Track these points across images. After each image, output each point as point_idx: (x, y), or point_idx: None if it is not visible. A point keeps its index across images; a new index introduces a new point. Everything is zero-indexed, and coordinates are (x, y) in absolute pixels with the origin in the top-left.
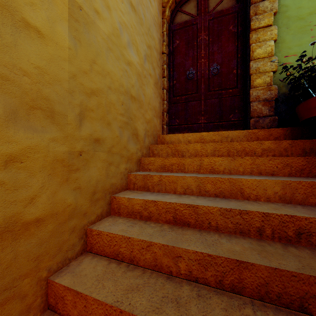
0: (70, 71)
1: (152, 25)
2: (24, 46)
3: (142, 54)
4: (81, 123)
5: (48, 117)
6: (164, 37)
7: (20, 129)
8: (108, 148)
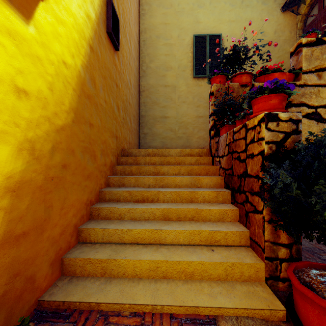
0: None
1: (283, 44)
2: None
3: (272, 64)
4: None
5: None
6: (297, 40)
7: None
8: None
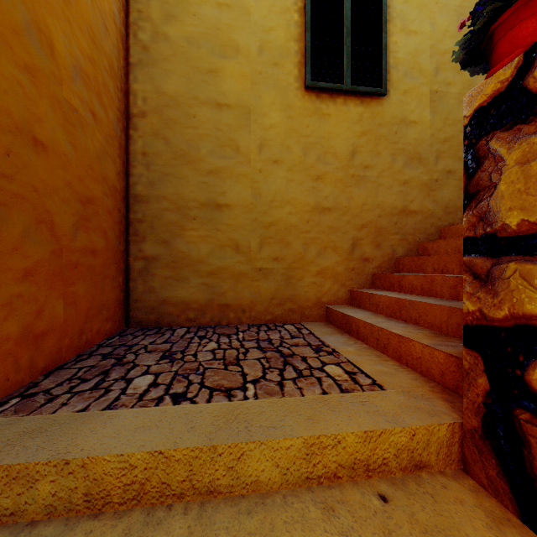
0: (430, 133)
1: None
2: (409, 132)
3: None
4: (437, 162)
5: (419, 162)
6: None
7: (408, 169)
8: (459, 177)
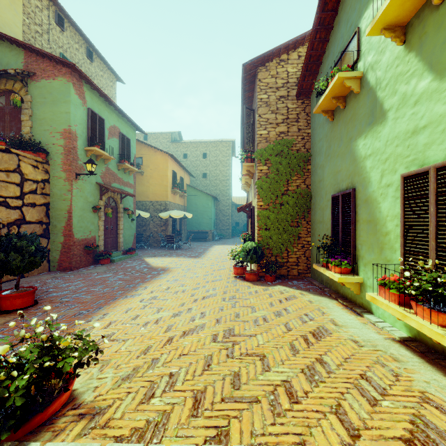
0: None
1: None
2: None
3: None
4: None
5: None
6: None
7: None
8: None
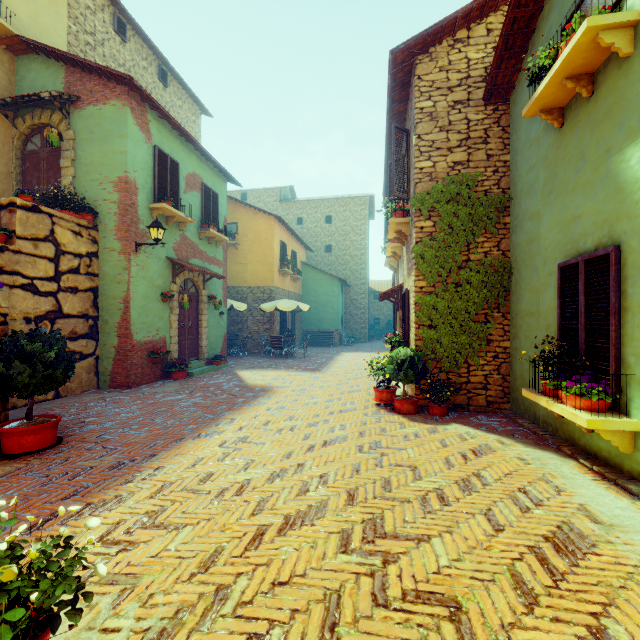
0: None
1: None
2: None
3: None
4: None
5: None
6: (13, 161)
7: None
8: None
